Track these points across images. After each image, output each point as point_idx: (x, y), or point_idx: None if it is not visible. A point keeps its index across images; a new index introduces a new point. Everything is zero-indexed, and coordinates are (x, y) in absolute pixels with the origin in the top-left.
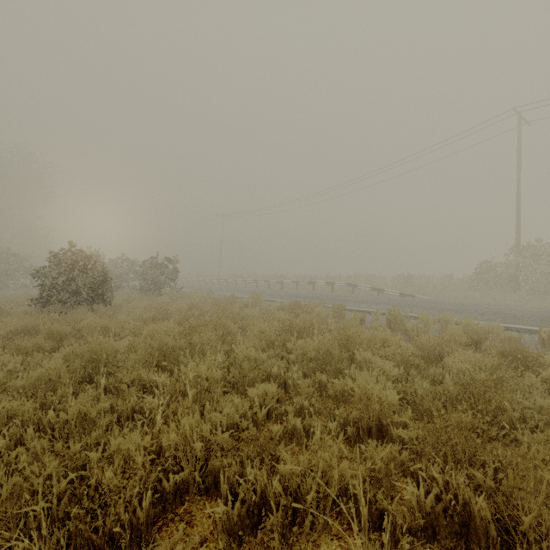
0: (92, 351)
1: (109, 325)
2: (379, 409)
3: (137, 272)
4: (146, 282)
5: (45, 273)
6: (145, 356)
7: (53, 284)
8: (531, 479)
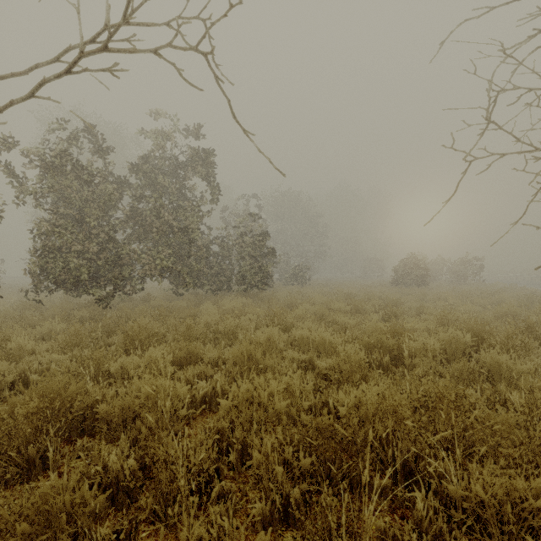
0: (420, 295)
1: (426, 292)
2: (508, 312)
3: (448, 268)
4: (454, 275)
5: (396, 269)
6: (437, 297)
7: (401, 274)
8: (521, 318)
